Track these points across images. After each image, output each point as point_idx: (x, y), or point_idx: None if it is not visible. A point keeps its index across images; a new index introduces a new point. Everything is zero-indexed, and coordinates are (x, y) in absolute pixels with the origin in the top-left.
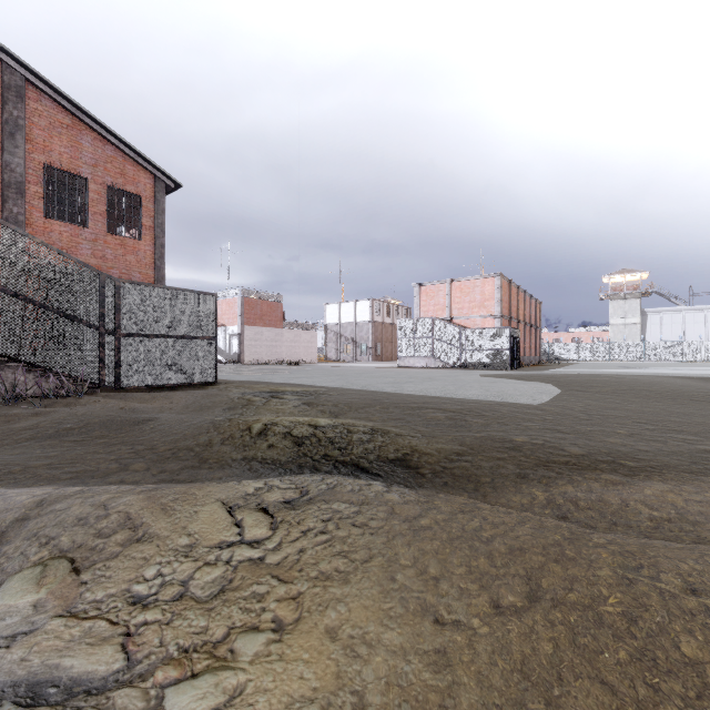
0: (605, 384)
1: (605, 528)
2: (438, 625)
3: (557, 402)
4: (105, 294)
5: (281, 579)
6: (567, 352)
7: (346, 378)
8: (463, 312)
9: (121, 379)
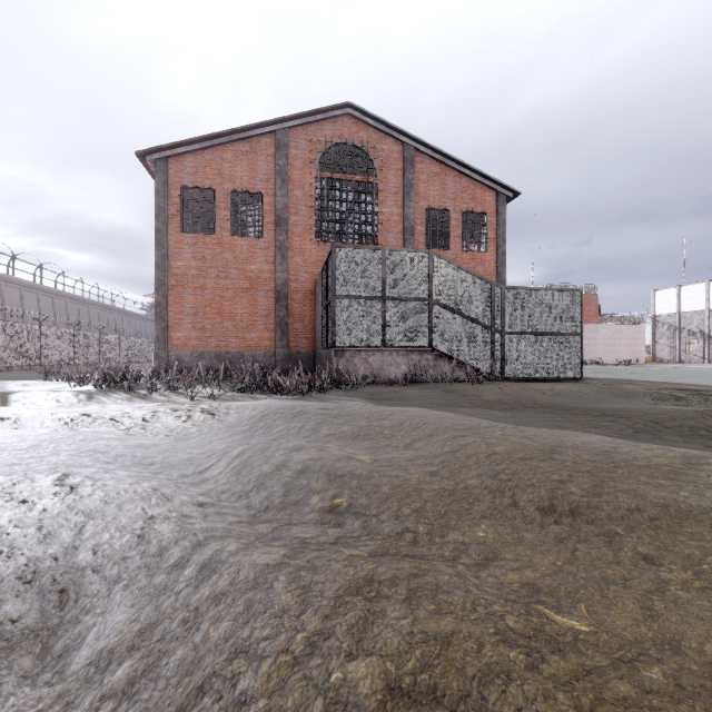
0: None
1: None
2: None
3: None
4: (494, 300)
5: None
6: None
7: None
8: None
9: (505, 371)
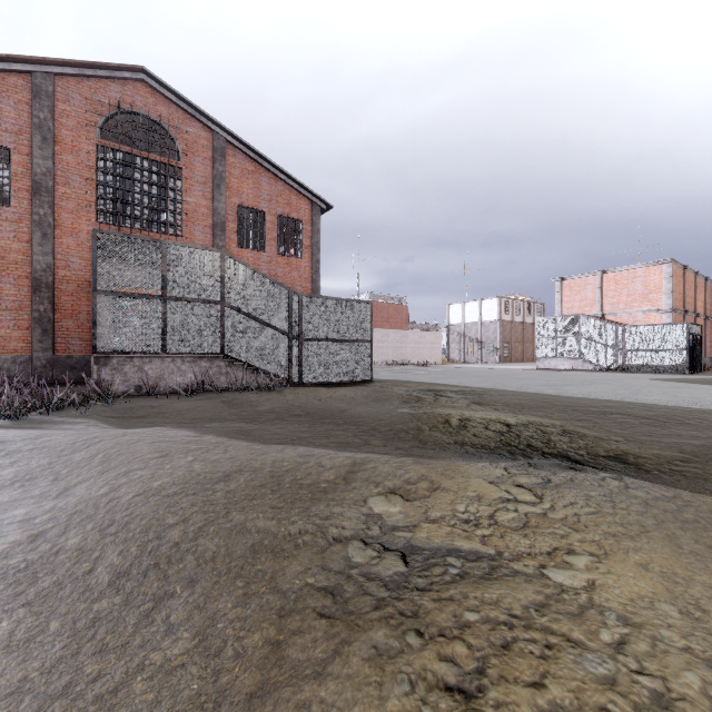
0: None
1: None
2: None
3: None
4: (292, 307)
5: (571, 528)
6: None
7: (491, 380)
8: (618, 307)
9: (302, 377)
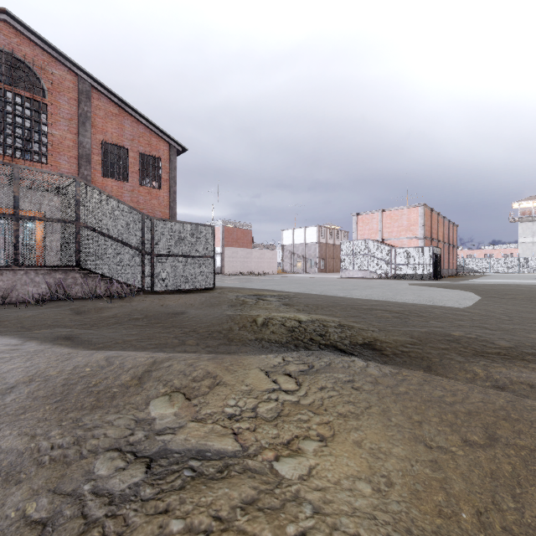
0: (519, 292)
1: (535, 397)
2: (427, 445)
3: (479, 306)
4: (145, 228)
5: (314, 413)
6: (480, 265)
7: (305, 286)
8: (392, 234)
9: (155, 285)
